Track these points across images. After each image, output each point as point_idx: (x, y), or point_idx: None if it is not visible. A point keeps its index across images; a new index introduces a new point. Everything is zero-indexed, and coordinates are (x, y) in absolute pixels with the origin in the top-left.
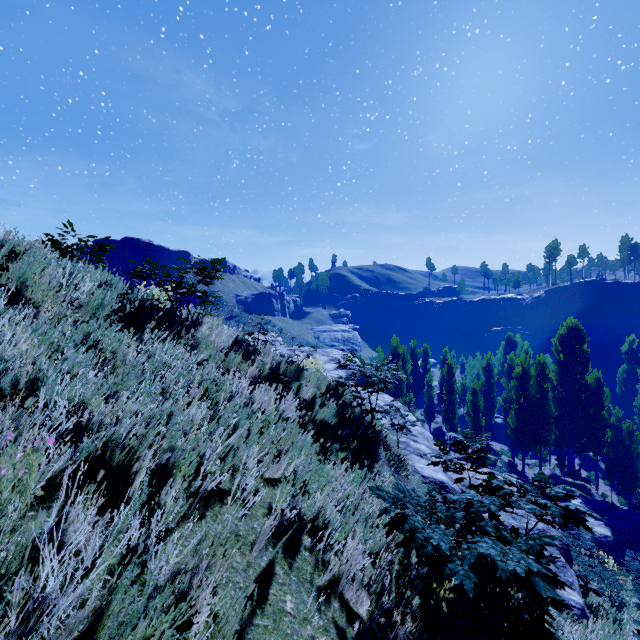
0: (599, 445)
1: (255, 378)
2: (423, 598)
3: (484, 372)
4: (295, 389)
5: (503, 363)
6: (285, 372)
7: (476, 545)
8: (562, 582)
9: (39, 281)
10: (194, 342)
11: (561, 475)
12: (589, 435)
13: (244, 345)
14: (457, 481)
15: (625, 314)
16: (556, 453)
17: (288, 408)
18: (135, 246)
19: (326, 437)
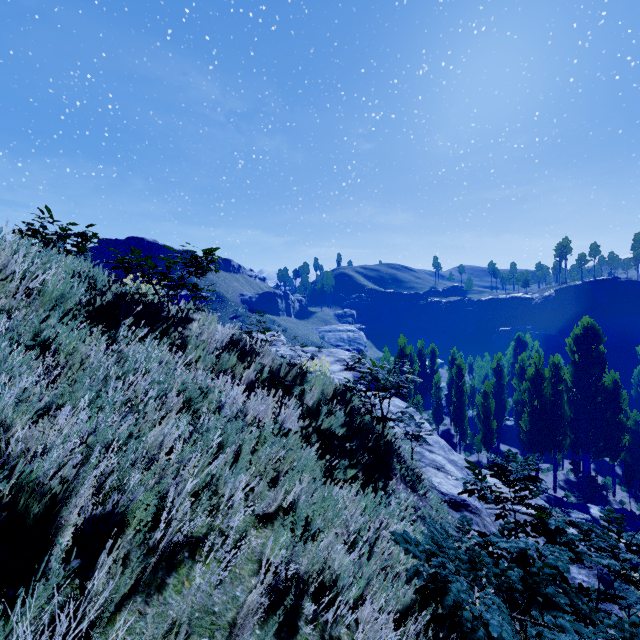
0: (616, 450)
1: (252, 383)
2: None
3: (494, 373)
4: (298, 394)
5: (513, 364)
6: (286, 375)
7: (551, 633)
8: None
9: None
10: (182, 341)
11: (575, 480)
12: (606, 439)
13: (240, 345)
14: (499, 517)
15: (639, 313)
16: (569, 457)
17: (289, 418)
18: (139, 245)
19: (333, 450)
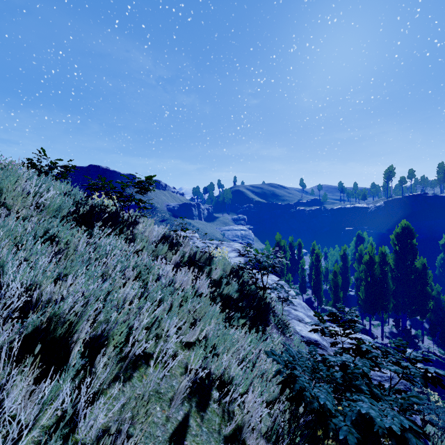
0: (424, 311)
1: (177, 263)
2: (310, 444)
3: (341, 259)
4: (207, 271)
5: (354, 252)
6: (200, 259)
7: (355, 403)
8: (424, 432)
9: (10, 189)
10: (132, 237)
11: (397, 332)
12: (417, 304)
13: (170, 239)
14: (333, 345)
15: (441, 218)
16: (393, 316)
17: (202, 286)
18: (97, 171)
19: (230, 307)
